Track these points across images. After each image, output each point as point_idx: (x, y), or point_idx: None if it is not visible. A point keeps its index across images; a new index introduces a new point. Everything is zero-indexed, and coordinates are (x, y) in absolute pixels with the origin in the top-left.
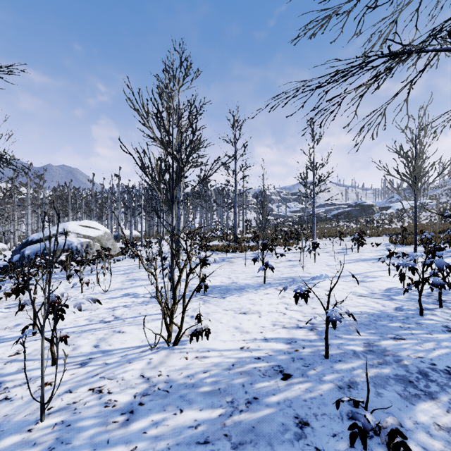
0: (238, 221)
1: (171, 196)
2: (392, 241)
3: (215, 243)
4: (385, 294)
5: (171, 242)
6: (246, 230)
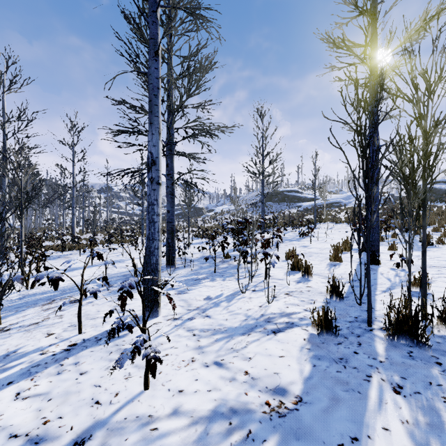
0: (78, 220)
1: (21, 214)
2: (195, 236)
3: (49, 244)
4: None
5: (21, 241)
6: (87, 229)
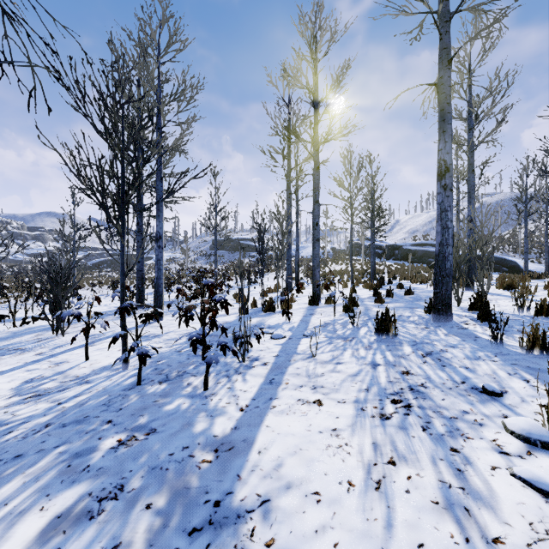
0: None
1: None
2: None
3: None
4: (116, 307)
5: None
6: None
